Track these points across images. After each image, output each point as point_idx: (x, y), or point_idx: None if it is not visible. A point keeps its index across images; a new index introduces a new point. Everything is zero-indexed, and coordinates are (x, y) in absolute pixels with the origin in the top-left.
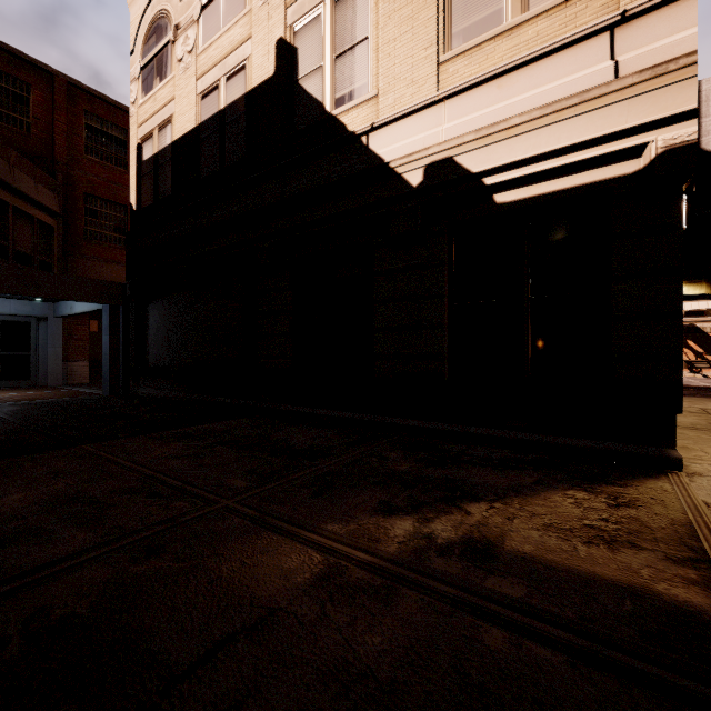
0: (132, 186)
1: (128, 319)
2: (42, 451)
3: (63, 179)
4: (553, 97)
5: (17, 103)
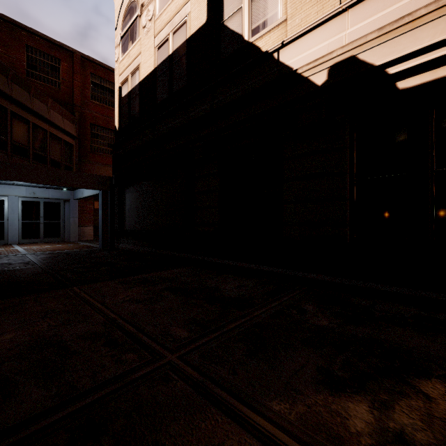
0: (116, 114)
1: (113, 199)
2: (46, 291)
3: (79, 115)
4: None
5: (53, 71)
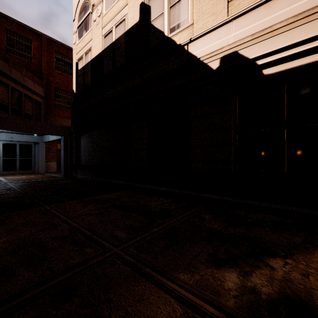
0: (74, 81)
1: (72, 143)
2: (25, 209)
3: (46, 81)
4: (303, 8)
5: (26, 48)
